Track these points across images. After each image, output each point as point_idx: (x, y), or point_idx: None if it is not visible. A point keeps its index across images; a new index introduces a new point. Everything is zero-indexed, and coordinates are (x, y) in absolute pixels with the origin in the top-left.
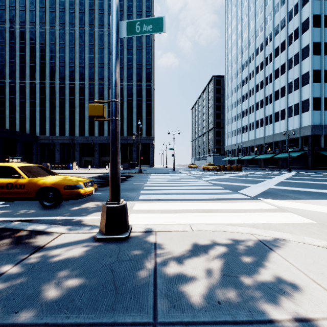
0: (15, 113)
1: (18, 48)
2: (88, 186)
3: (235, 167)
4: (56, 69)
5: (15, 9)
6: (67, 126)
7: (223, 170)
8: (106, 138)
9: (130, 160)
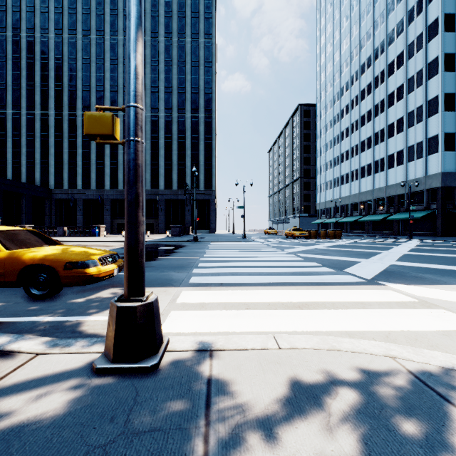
0: (19, 156)
1: (24, 65)
2: (107, 263)
3: (333, 233)
4: (78, 95)
5: (19, 11)
6: (93, 175)
7: (314, 238)
8: (148, 192)
9: (181, 223)
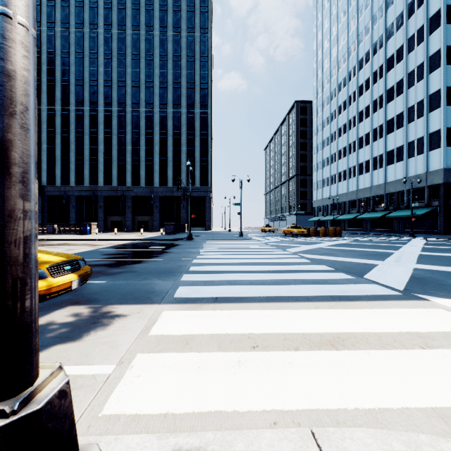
0: None
1: None
2: (63, 273)
3: (332, 230)
4: (71, 90)
5: None
6: (86, 171)
7: (313, 236)
8: (143, 189)
9: (177, 220)
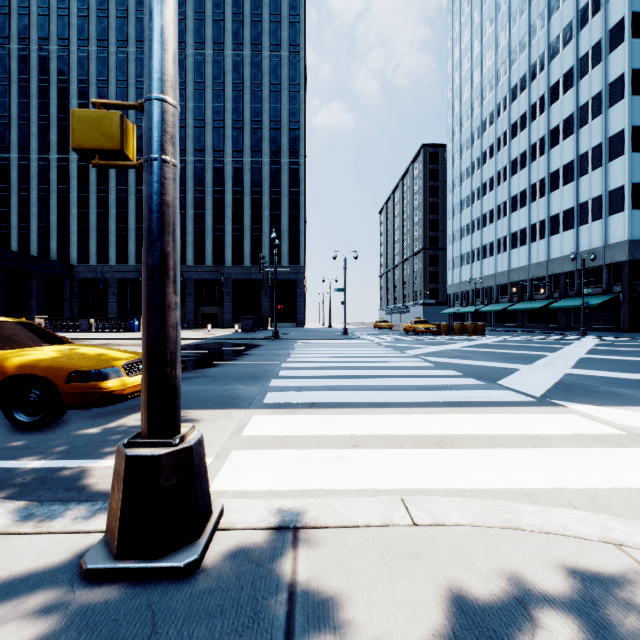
0: (28, 219)
1: (34, 90)
2: (137, 372)
3: (472, 327)
4: None
5: (28, 14)
6: (131, 245)
7: (446, 334)
8: (209, 270)
9: (256, 312)
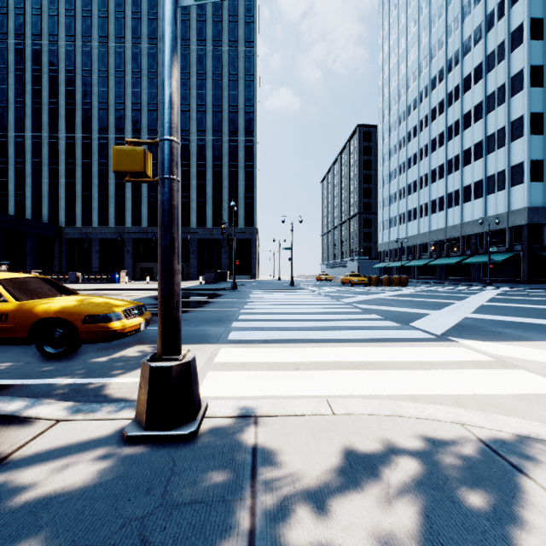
0: (24, 188)
1: (29, 78)
2: (133, 316)
3: (397, 279)
4: (94, 114)
5: (24, 14)
6: (111, 210)
7: (376, 285)
8: None
9: (217, 267)
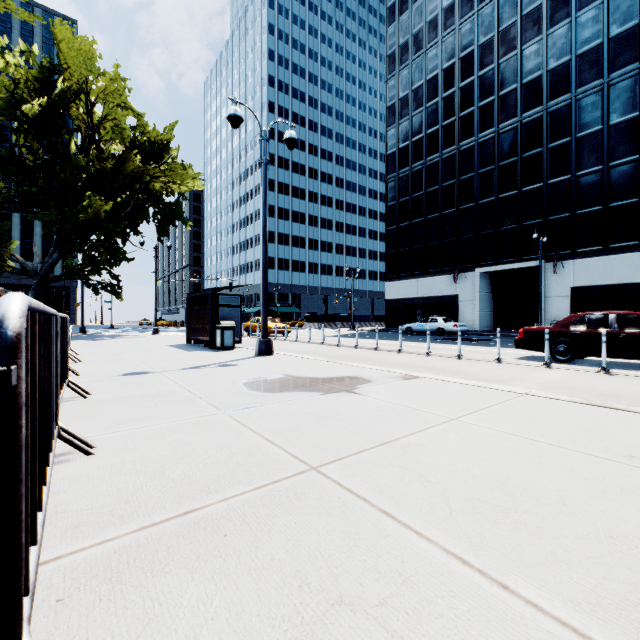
0: None
1: None
2: None
3: None
4: None
5: None
6: None
7: (175, 326)
8: None
9: None
